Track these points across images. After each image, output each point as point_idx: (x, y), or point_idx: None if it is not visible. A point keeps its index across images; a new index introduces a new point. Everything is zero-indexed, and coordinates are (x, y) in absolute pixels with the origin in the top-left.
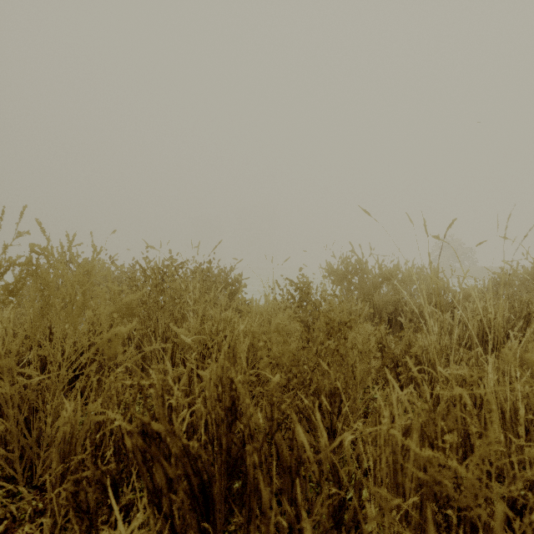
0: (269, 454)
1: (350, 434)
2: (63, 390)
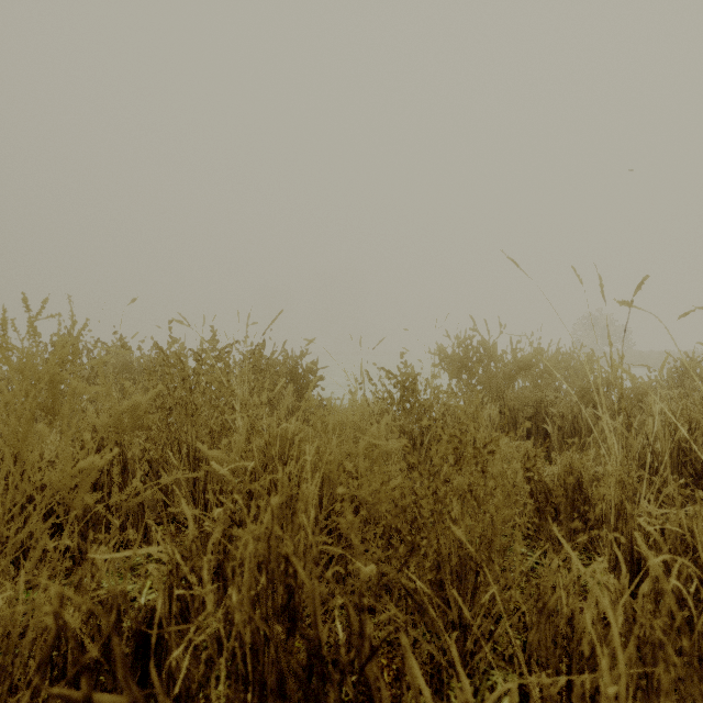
0: (354, 699)
1: (516, 684)
2: (2, 563)
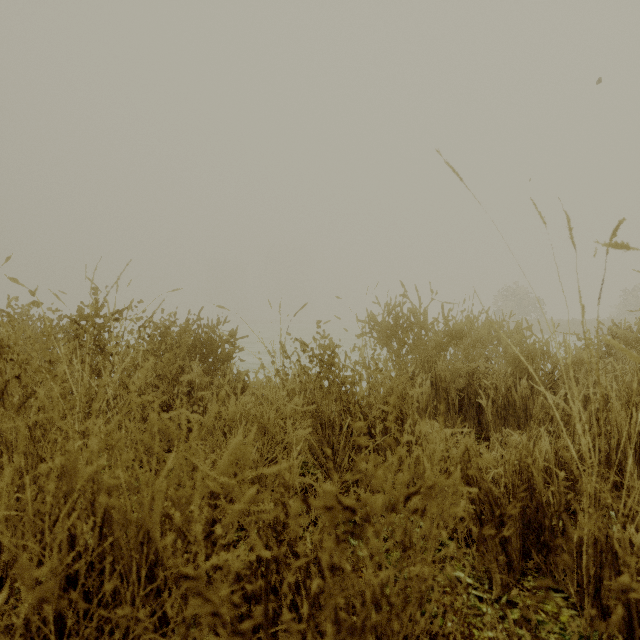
0: None
1: None
2: None
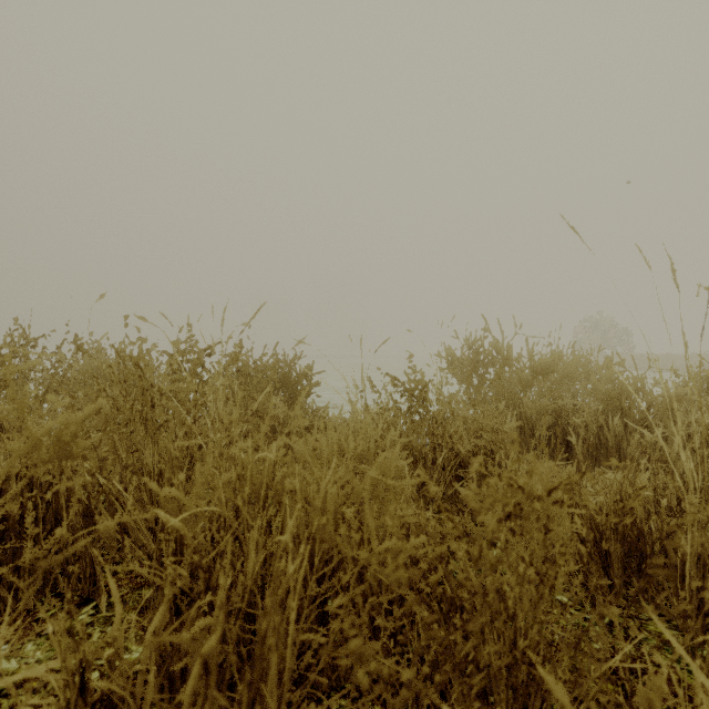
0: None
1: None
2: None
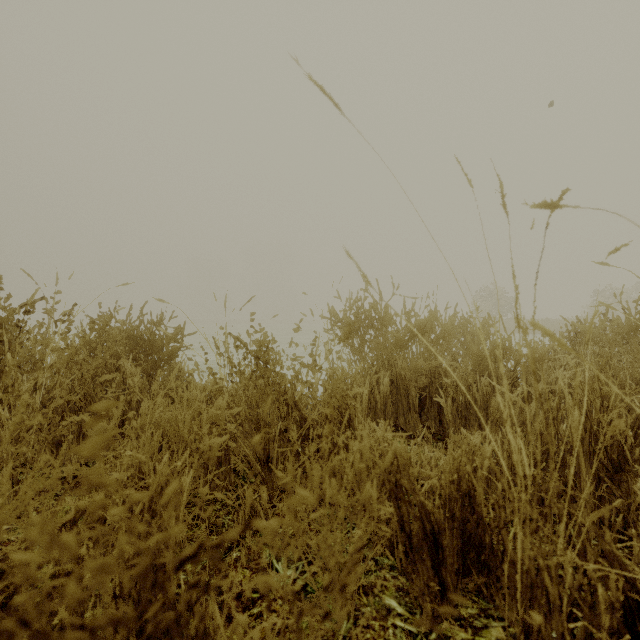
0: None
1: None
2: None
